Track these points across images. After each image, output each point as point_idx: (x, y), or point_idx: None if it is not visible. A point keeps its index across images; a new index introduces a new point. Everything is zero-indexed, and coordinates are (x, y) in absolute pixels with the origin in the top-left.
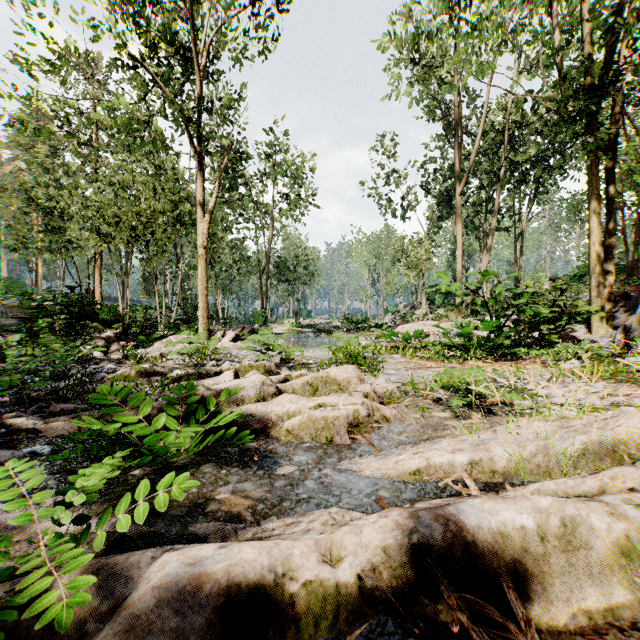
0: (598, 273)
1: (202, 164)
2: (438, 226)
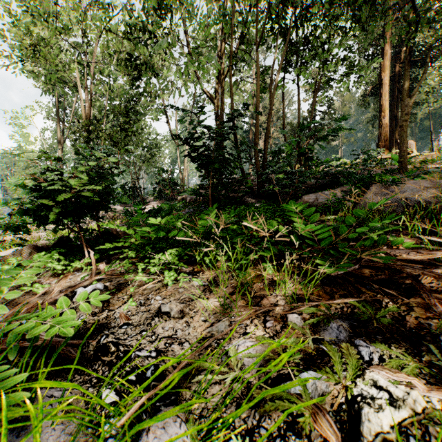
0: None
1: None
2: None
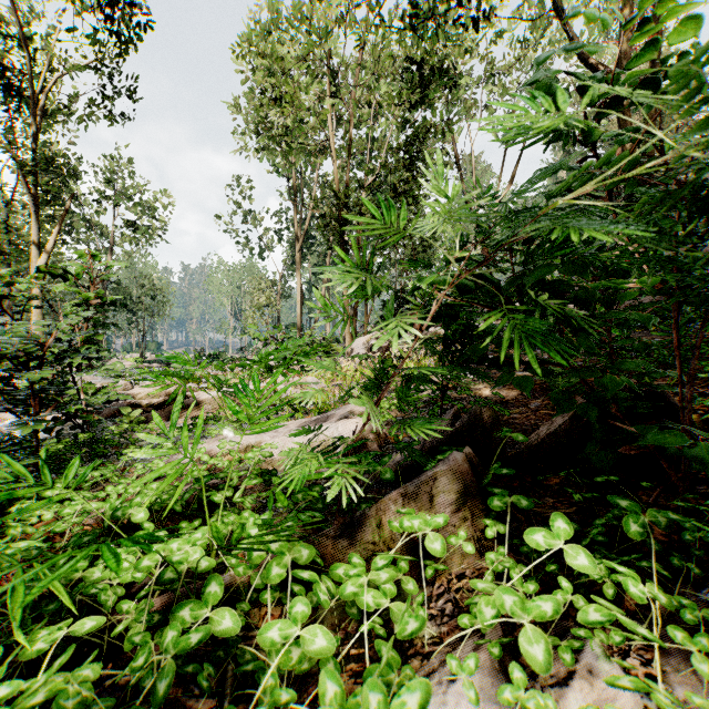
0: (348, 328)
1: (38, 206)
2: (292, 269)
